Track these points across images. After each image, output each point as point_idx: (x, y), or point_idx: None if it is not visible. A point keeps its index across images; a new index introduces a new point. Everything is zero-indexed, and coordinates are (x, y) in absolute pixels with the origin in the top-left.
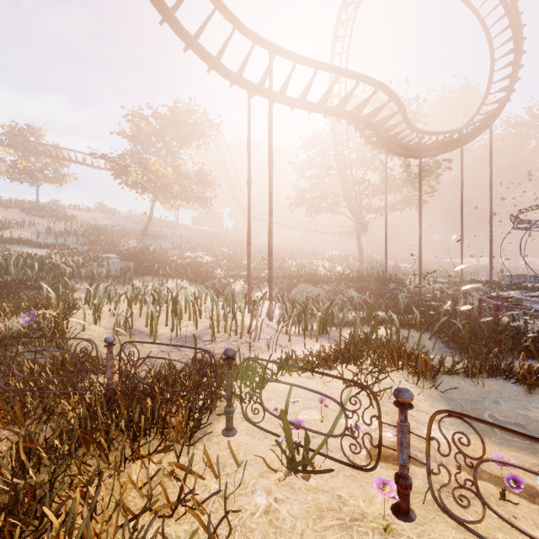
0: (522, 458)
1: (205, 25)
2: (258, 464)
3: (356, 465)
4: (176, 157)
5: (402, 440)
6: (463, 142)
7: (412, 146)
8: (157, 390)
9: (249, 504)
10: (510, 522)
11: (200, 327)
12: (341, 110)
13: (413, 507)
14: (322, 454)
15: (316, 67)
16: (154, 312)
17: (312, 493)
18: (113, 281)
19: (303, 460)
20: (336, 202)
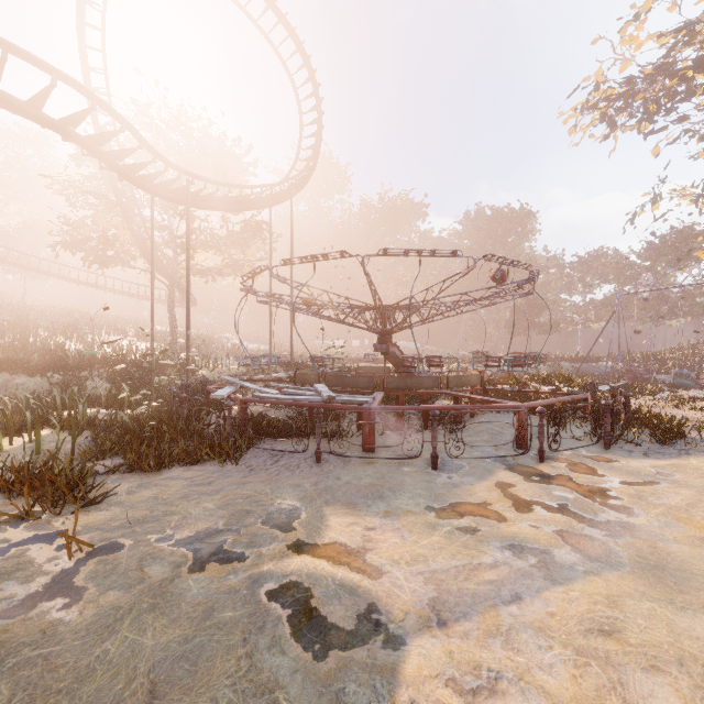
0: None
1: None
2: None
3: None
4: None
5: None
6: (265, 204)
7: (181, 189)
8: None
9: None
10: None
11: None
12: None
13: None
14: None
15: None
16: None
17: None
18: None
19: None
20: (129, 252)
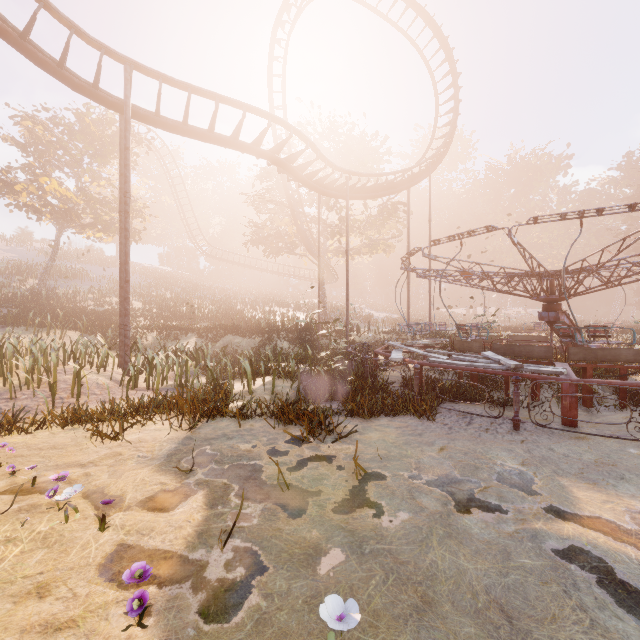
0: (159, 479)
1: (31, 26)
2: None
3: None
4: (96, 177)
5: None
6: (404, 186)
7: (341, 186)
8: None
9: None
10: None
11: (15, 384)
12: (234, 142)
13: None
14: None
15: (189, 92)
16: None
17: None
18: None
19: None
20: (294, 242)
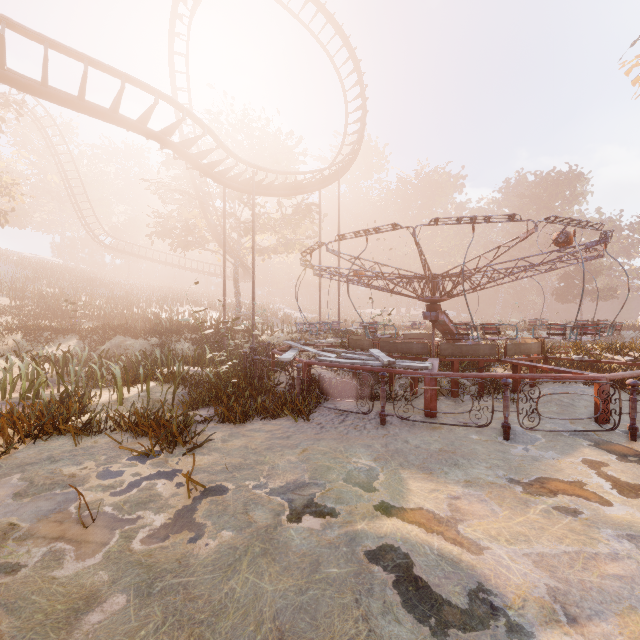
0: None
1: None
2: None
3: None
4: None
5: None
6: (315, 187)
7: (247, 180)
8: None
9: None
10: None
11: None
12: (112, 115)
13: None
14: None
15: (46, 46)
16: None
17: None
18: None
19: None
20: (204, 237)
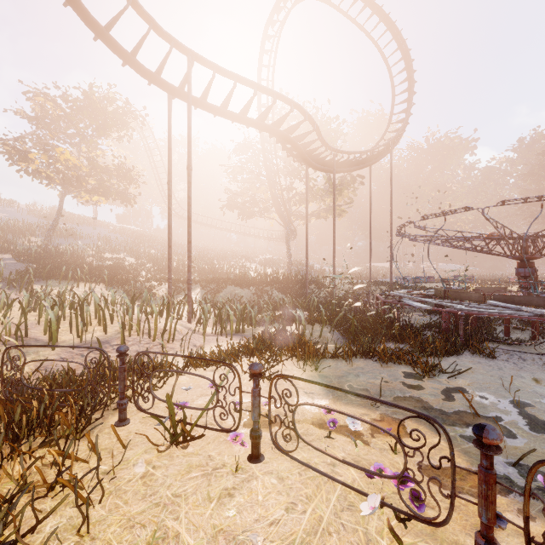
0: (357, 411)
1: (118, 19)
2: (145, 444)
3: (224, 429)
4: (93, 147)
5: (254, 402)
6: (371, 162)
7: (328, 161)
8: (47, 392)
9: (128, 474)
10: (310, 444)
11: (111, 332)
12: (261, 123)
13: (264, 453)
14: (200, 426)
15: (235, 80)
16: (53, 317)
17: (187, 458)
18: (5, 286)
19: (181, 431)
20: (266, 207)
